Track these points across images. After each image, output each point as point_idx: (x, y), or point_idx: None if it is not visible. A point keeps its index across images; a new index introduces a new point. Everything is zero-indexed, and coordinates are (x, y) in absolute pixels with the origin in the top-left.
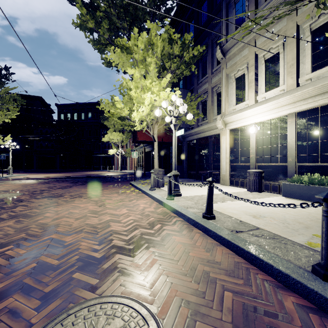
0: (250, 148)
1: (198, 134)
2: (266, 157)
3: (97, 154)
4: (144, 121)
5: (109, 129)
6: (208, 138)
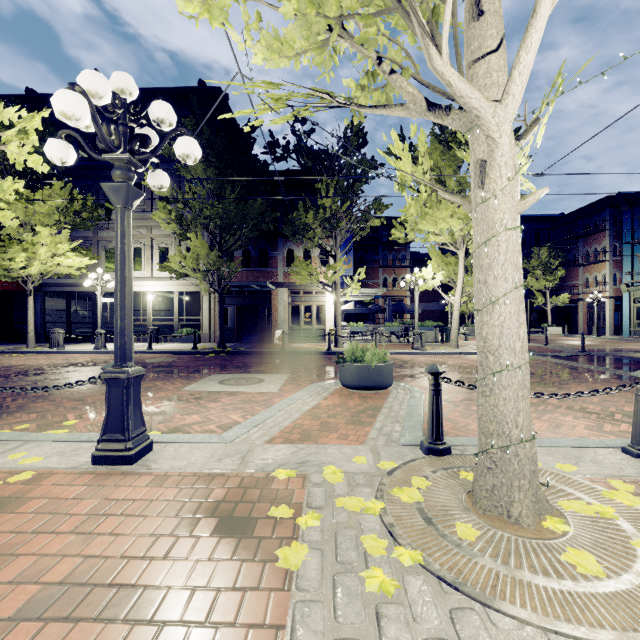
0: (147, 311)
1: (75, 286)
2: (160, 318)
3: None
4: (35, 275)
5: None
6: (91, 294)
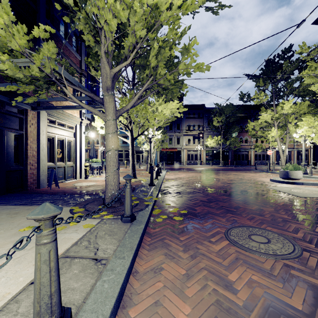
0: None
1: None
2: None
3: None
4: None
5: None
6: None
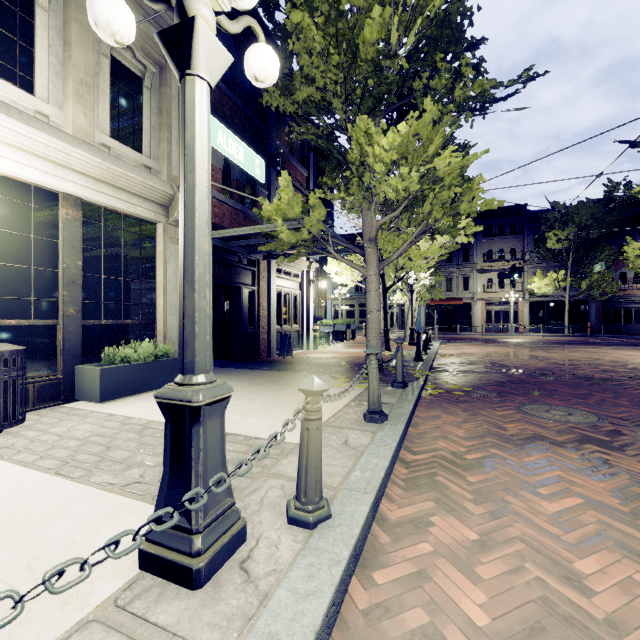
0: None
1: None
2: None
3: None
4: None
5: None
6: None
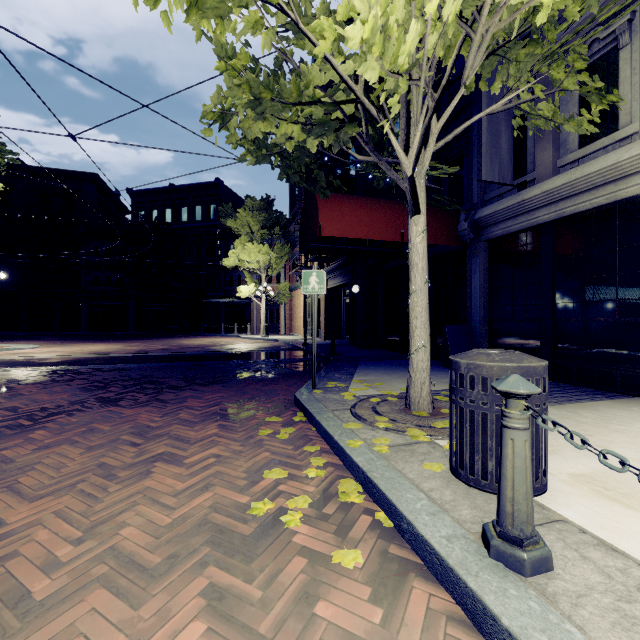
0: None
1: (566, 197)
2: None
3: (214, 297)
4: None
5: (240, 237)
6: (630, 208)
